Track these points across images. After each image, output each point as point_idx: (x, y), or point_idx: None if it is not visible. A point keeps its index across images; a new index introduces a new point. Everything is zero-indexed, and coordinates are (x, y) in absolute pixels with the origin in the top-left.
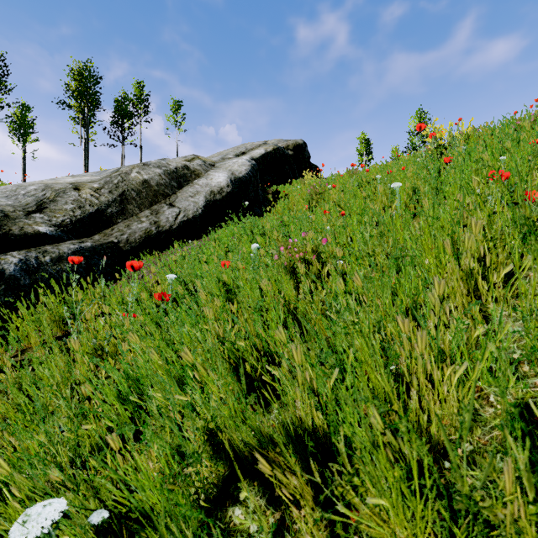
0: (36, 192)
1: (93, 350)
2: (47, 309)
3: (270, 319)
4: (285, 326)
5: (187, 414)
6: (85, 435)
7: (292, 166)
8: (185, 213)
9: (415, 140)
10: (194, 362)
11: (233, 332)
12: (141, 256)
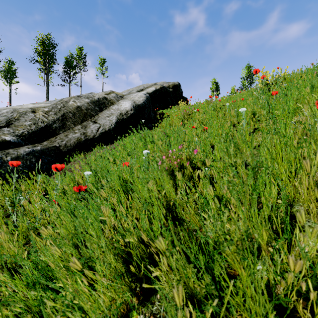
0: (7, 113)
1: (27, 229)
2: (2, 195)
3: (154, 211)
4: (166, 216)
5: (77, 316)
6: (0, 316)
7: (171, 97)
8: (103, 127)
9: (245, 83)
10: (91, 255)
11: (125, 224)
12: (74, 155)
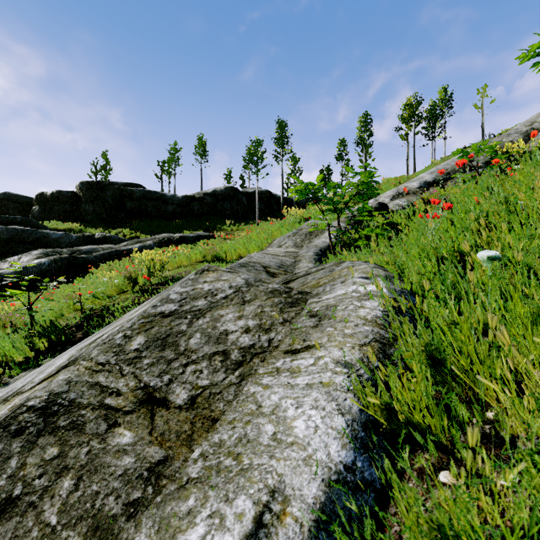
0: None
1: None
2: None
3: None
4: None
5: None
6: None
7: None
8: None
9: None
10: None
11: None
12: None
